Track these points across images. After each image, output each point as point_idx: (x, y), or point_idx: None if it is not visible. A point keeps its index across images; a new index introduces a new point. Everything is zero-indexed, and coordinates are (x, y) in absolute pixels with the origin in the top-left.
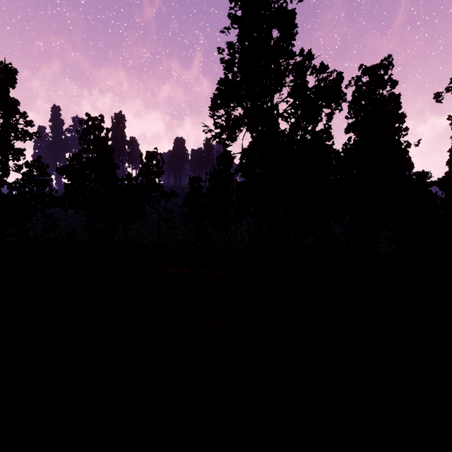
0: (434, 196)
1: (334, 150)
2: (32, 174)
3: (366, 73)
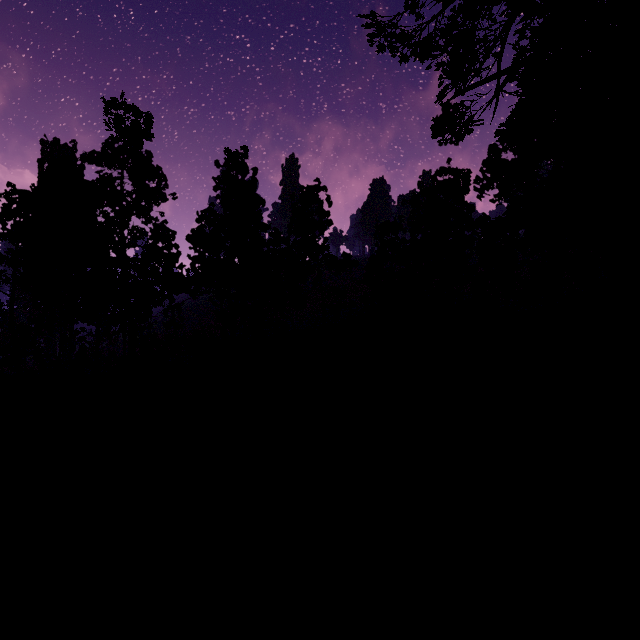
0: None
1: None
2: (155, 246)
3: None
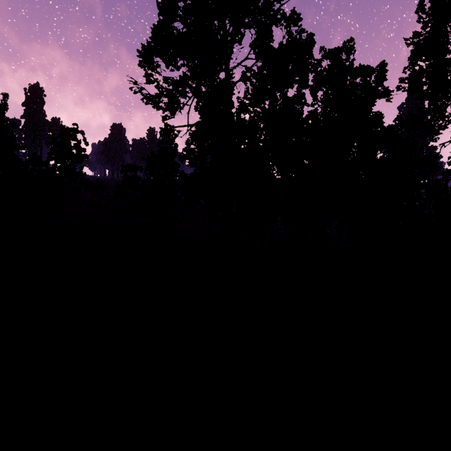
0: (446, 186)
1: (311, 125)
2: None
3: (327, 56)
